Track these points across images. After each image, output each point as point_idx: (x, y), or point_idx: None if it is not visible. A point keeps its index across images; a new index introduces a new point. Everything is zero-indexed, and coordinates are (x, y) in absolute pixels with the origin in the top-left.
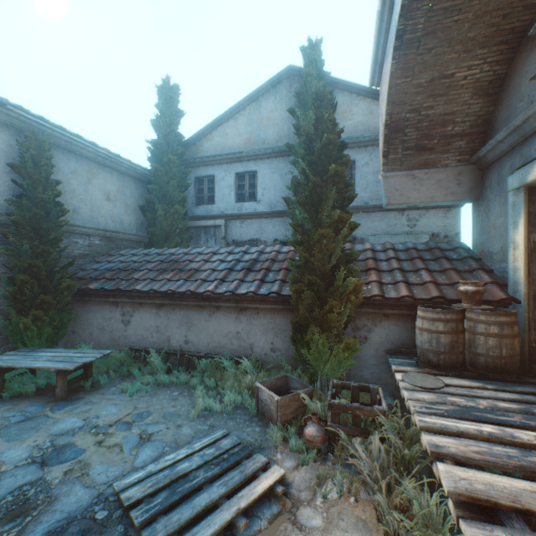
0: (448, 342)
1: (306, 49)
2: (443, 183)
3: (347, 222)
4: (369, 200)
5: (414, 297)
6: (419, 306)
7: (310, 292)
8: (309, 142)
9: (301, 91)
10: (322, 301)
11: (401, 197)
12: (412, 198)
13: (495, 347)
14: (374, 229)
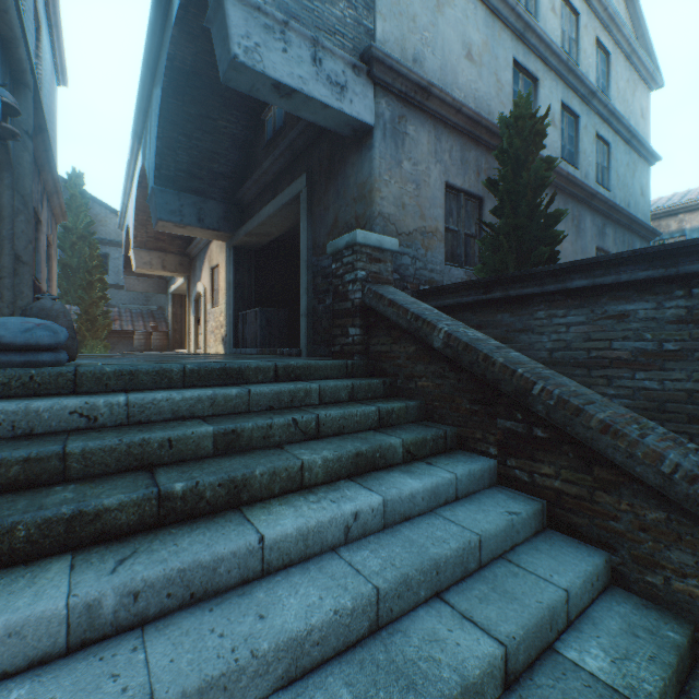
0: (145, 342)
1: (73, 177)
2: (153, 285)
3: (106, 298)
4: (121, 282)
5: (135, 329)
6: (136, 331)
7: (89, 324)
8: (87, 262)
9: (68, 203)
10: (94, 329)
11: (134, 288)
12: (139, 289)
13: (160, 343)
14: (124, 300)
